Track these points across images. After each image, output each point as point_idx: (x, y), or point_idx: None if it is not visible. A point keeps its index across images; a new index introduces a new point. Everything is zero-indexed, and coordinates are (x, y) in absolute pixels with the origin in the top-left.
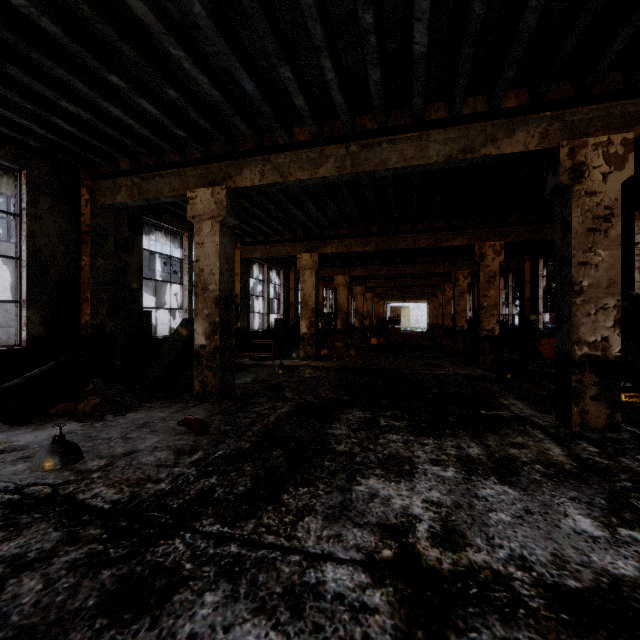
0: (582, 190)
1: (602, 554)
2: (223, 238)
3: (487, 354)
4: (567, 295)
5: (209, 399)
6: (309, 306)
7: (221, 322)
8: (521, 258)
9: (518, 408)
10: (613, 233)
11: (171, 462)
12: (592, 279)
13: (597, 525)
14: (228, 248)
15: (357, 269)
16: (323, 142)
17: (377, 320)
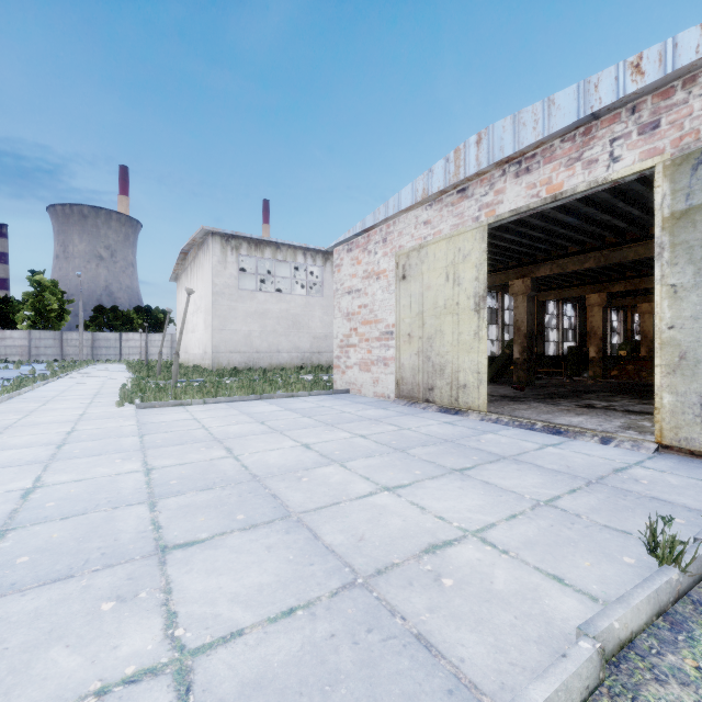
0: None
1: None
2: (528, 303)
3: None
4: None
5: (521, 385)
6: (597, 335)
7: (527, 346)
8: None
9: None
10: None
11: (513, 393)
12: None
13: None
14: (531, 308)
15: None
16: (587, 249)
17: None
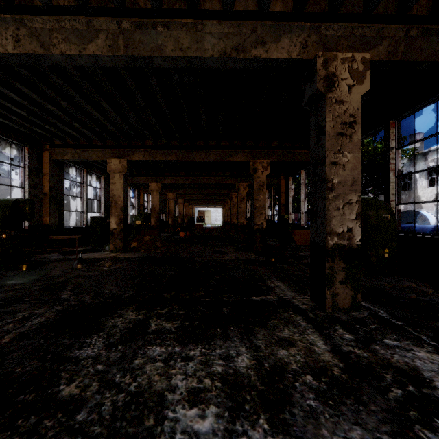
0: (333, 98)
1: None
2: None
3: (258, 242)
4: (321, 191)
5: None
6: (118, 205)
7: None
8: (279, 177)
9: (282, 290)
10: (356, 138)
11: None
12: (341, 177)
13: None
14: None
15: (167, 178)
16: (93, 16)
17: (187, 219)
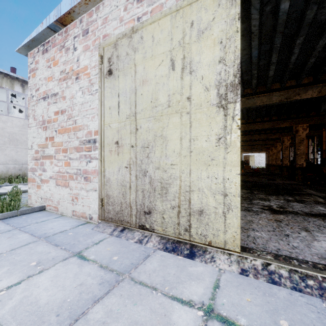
0: None
1: (324, 211)
2: None
3: (299, 175)
4: None
5: None
6: None
7: None
8: (321, 129)
9: (310, 192)
10: None
11: None
12: None
13: (325, 209)
14: None
15: None
16: None
17: None
